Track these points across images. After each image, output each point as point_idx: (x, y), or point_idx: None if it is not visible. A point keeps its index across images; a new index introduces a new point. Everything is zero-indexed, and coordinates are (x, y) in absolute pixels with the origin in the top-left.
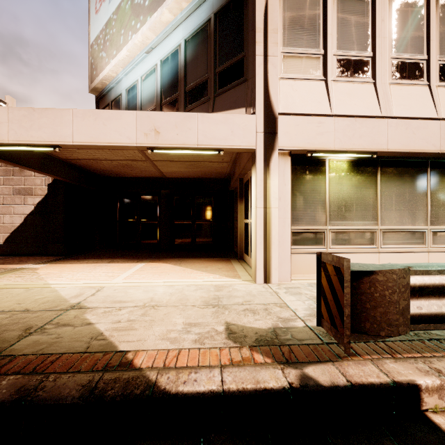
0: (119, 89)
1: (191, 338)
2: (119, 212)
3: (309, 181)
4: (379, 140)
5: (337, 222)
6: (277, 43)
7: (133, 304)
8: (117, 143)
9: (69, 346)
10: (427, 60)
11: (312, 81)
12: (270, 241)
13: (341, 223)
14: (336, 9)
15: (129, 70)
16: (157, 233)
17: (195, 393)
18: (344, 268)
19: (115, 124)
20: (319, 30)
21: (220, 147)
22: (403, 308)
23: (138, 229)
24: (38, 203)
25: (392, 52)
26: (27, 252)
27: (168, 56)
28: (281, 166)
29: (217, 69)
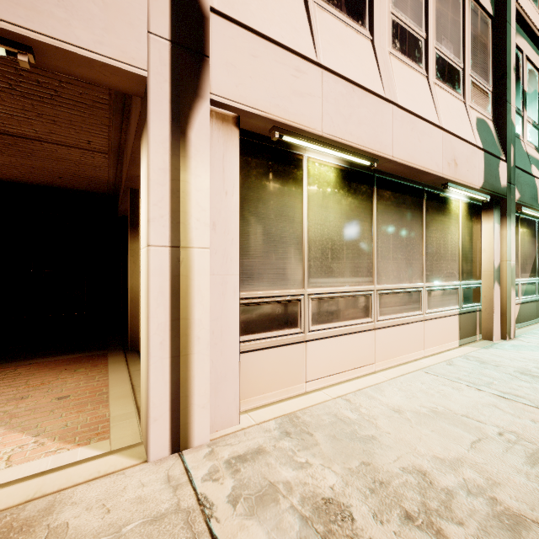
0: None
1: None
2: None
3: (273, 195)
4: (383, 138)
5: (321, 279)
6: None
7: None
8: None
9: None
10: (426, 40)
11: None
12: (188, 336)
13: (327, 282)
14: None
15: None
16: None
17: None
18: None
19: None
20: None
21: (10, 29)
22: None
23: None
24: None
25: (392, 3)
26: None
27: None
28: (218, 146)
29: None
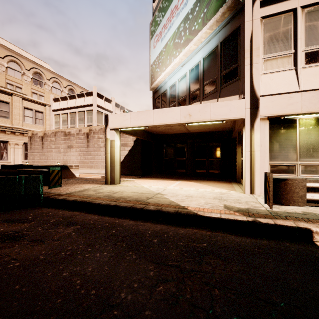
0: (165, 87)
1: (208, 206)
2: (164, 153)
3: (283, 134)
4: None
5: (306, 159)
6: (259, 55)
7: (181, 195)
8: (172, 122)
9: (164, 203)
10: None
11: (285, 71)
12: (254, 170)
13: (309, 160)
14: (305, 21)
15: (171, 76)
16: (185, 166)
17: (210, 217)
18: (269, 176)
19: (171, 114)
20: (290, 38)
21: (223, 119)
22: (301, 195)
23: (174, 163)
24: (129, 150)
25: None
26: (125, 173)
27: (193, 67)
28: (262, 126)
29: (222, 73)
